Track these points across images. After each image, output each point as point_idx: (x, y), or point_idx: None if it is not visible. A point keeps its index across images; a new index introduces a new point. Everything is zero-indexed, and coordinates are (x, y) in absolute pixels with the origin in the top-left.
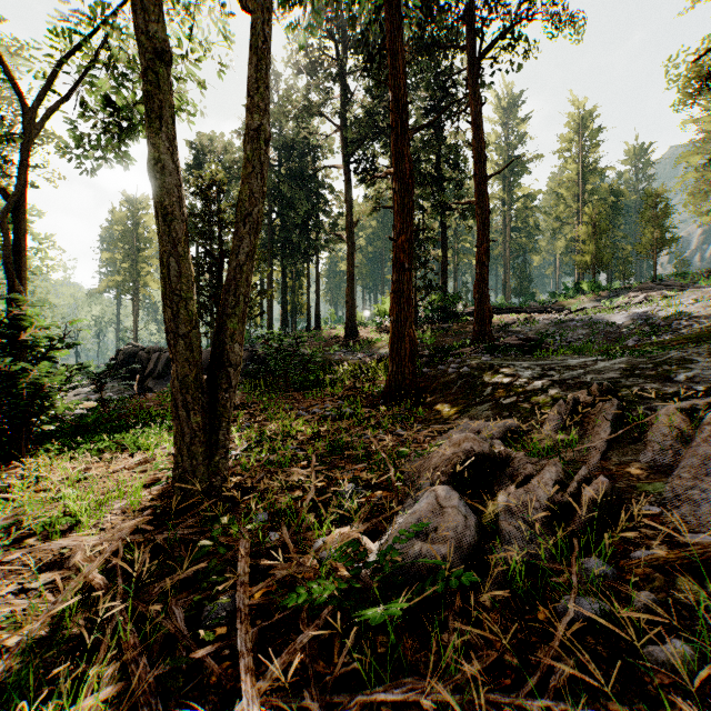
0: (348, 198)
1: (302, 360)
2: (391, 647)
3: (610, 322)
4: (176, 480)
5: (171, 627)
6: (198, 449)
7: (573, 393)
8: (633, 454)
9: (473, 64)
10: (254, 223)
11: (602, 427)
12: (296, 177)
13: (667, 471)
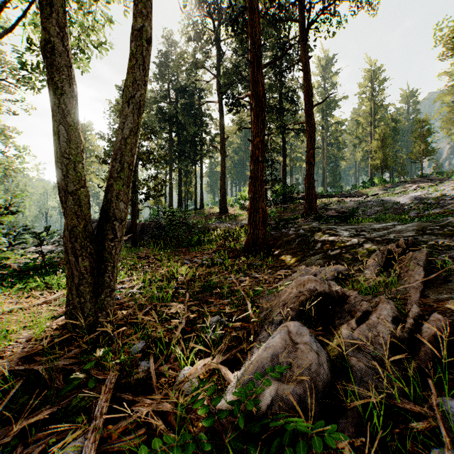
0: (221, 122)
1: (189, 226)
2: None
3: (396, 202)
4: (67, 315)
5: None
6: (85, 289)
7: (384, 246)
8: (447, 293)
9: (304, 31)
10: (137, 104)
11: (415, 271)
12: (187, 109)
13: None
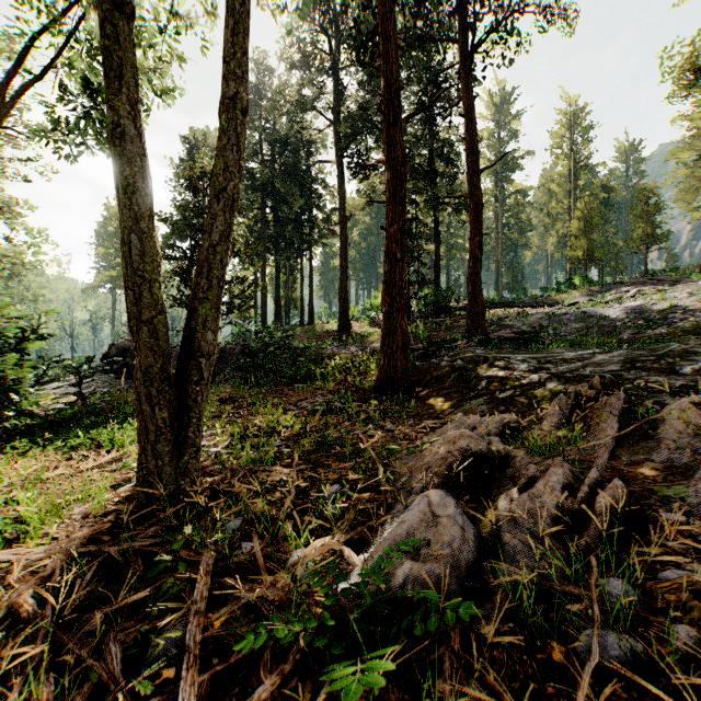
0: (341, 192)
1: (293, 353)
2: (373, 697)
3: (604, 316)
4: (139, 482)
5: (104, 671)
6: (164, 448)
7: (573, 387)
8: (645, 453)
9: (466, 57)
10: (230, 200)
11: (608, 422)
12: (289, 172)
13: (686, 472)
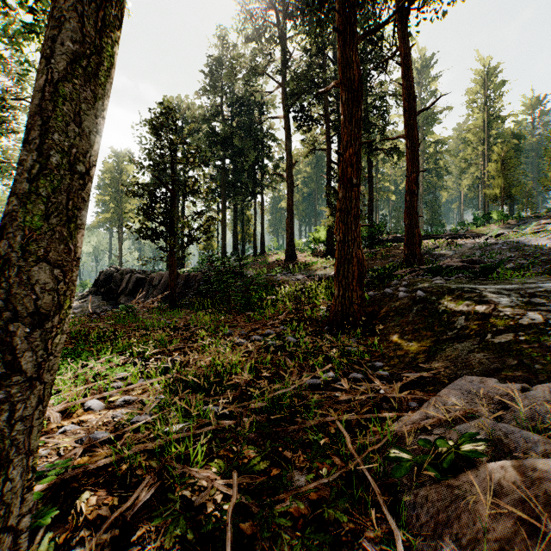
0: (288, 142)
1: (245, 282)
2: None
3: (538, 245)
4: None
5: None
6: None
7: None
8: None
9: (403, 11)
10: None
11: None
12: (244, 129)
13: None
